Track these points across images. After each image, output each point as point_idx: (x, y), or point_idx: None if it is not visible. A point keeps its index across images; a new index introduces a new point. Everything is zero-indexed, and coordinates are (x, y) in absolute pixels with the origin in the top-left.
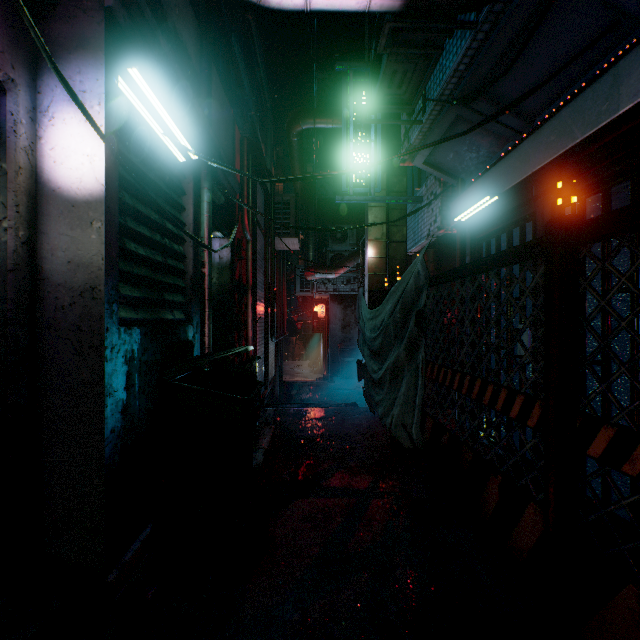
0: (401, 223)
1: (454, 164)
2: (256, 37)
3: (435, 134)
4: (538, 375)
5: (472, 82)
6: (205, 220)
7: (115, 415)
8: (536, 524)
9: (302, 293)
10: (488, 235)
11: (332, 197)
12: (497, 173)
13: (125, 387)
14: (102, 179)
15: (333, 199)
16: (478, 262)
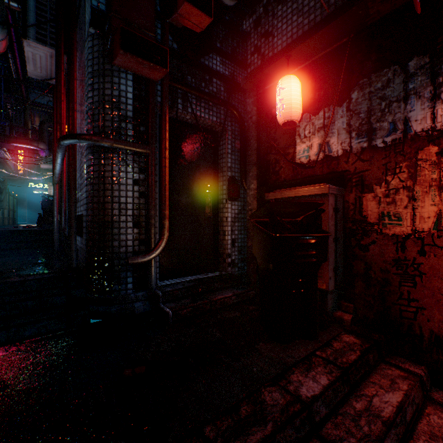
0: None
1: None
2: None
3: None
4: None
5: None
6: None
7: None
8: None
9: None
10: None
11: None
12: None
13: None
14: None
15: None
16: None
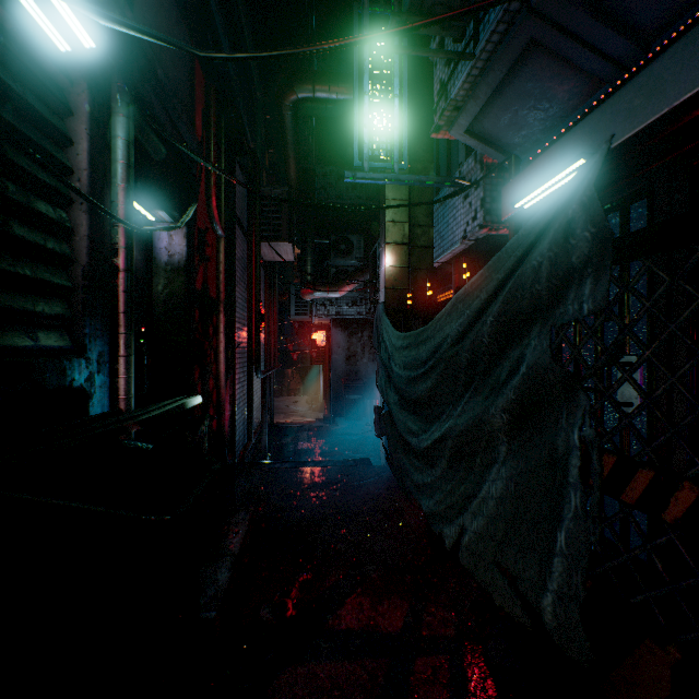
0: (427, 223)
1: (509, 132)
2: (242, 5)
3: (490, 79)
4: None
5: None
6: (118, 171)
7: None
8: None
9: (298, 317)
10: None
11: (335, 201)
12: (593, 126)
13: None
14: None
15: (336, 204)
16: None
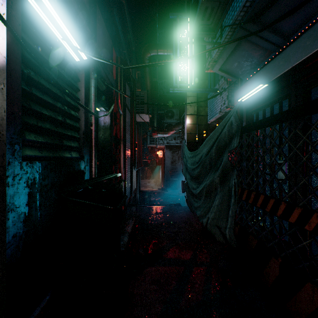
0: (204, 105)
1: (237, 69)
2: (127, 12)
3: (227, 51)
4: (315, 195)
5: (253, 14)
6: (92, 98)
7: (17, 224)
8: (314, 299)
9: (150, 144)
10: (257, 109)
11: (166, 94)
12: (266, 70)
13: (27, 203)
14: (4, 53)
15: (167, 95)
16: (262, 121)
